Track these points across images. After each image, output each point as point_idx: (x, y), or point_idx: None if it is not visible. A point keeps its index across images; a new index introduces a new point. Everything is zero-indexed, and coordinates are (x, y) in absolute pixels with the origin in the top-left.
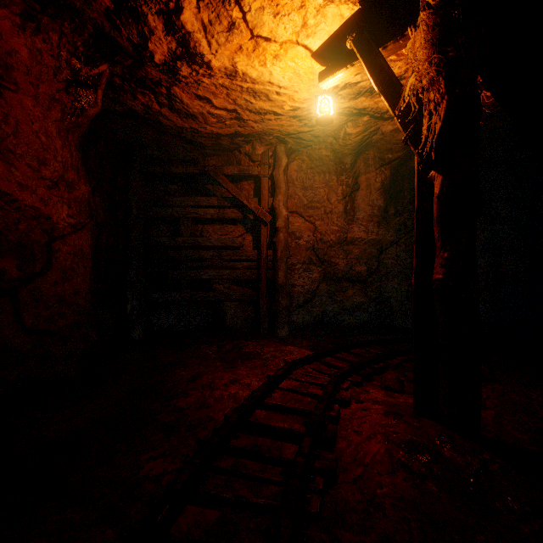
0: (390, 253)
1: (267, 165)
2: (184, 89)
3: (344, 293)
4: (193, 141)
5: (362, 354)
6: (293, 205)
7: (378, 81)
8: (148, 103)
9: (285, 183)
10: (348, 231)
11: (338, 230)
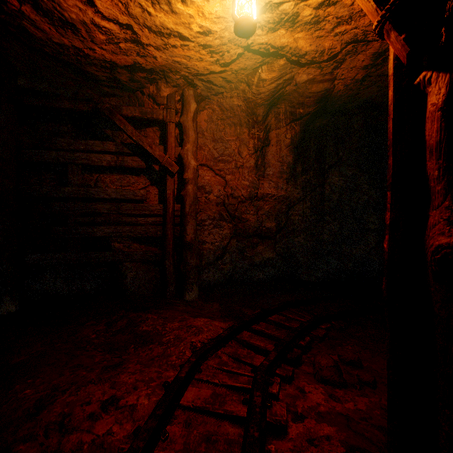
0: (297, 209)
1: (174, 110)
2: None
3: (254, 250)
4: (81, 70)
5: (282, 322)
6: (202, 157)
7: None
8: None
9: (194, 131)
10: (259, 186)
11: (249, 185)
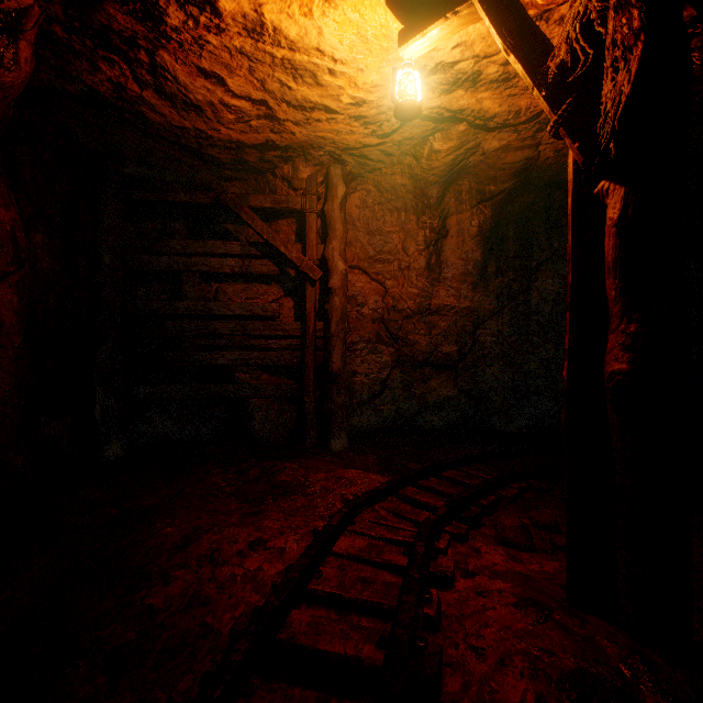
0: (489, 327)
1: (316, 196)
2: (178, 56)
3: (426, 385)
4: (200, 153)
5: (460, 479)
6: (353, 257)
7: (505, 30)
8: (119, 80)
9: (342, 223)
10: (432, 295)
11: (418, 294)
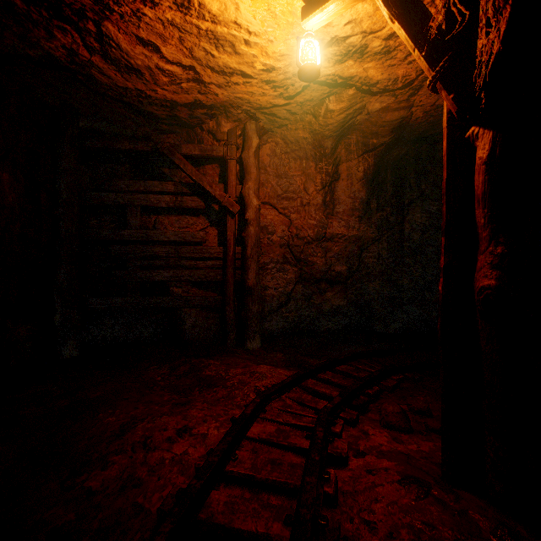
0: (372, 251)
1: (235, 146)
2: (120, 26)
3: (323, 296)
4: (141, 110)
5: (350, 372)
6: (265, 195)
7: (391, 1)
8: (71, 47)
9: (256, 168)
10: (327, 226)
11: (316, 224)
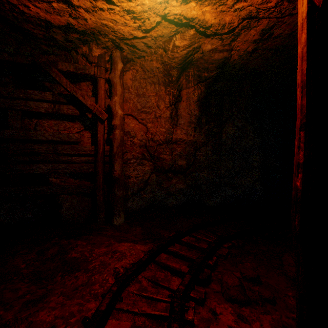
0: (202, 151)
1: (104, 68)
2: None
3: (170, 182)
4: (18, 26)
5: (193, 243)
6: (128, 109)
7: None
8: None
9: (121, 86)
10: (173, 133)
11: (165, 131)
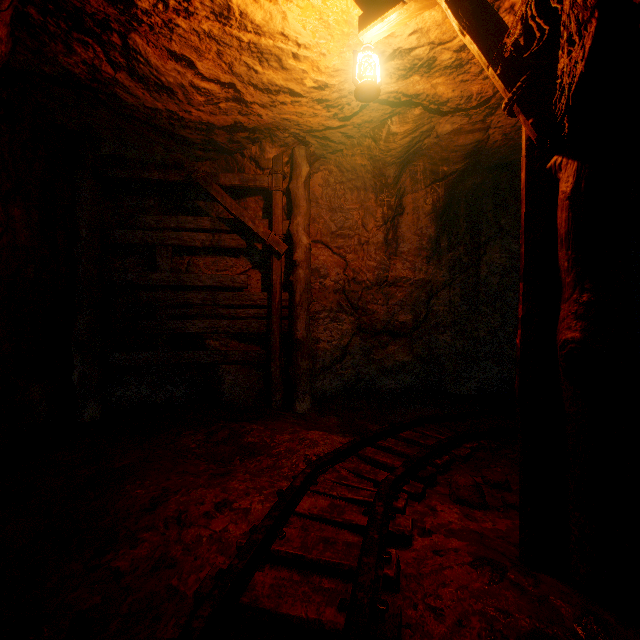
0: (442, 297)
1: (281, 175)
2: (149, 39)
3: (384, 351)
4: (173, 133)
5: (416, 439)
6: (316, 232)
7: (461, 11)
8: (93, 62)
9: (306, 200)
10: (389, 268)
11: (376, 266)
